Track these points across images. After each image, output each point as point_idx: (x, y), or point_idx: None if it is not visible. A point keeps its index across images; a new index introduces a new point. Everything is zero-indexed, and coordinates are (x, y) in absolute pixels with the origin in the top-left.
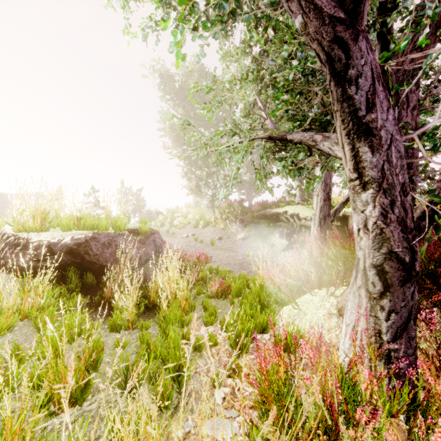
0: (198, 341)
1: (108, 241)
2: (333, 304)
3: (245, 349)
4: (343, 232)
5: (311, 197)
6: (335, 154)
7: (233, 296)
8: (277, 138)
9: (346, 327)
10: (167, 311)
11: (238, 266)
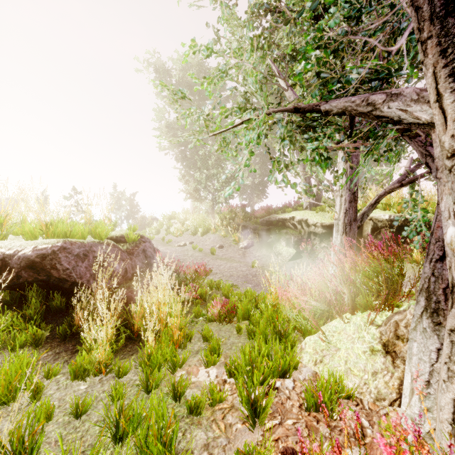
0: (195, 400)
1: (84, 252)
2: (375, 336)
3: (264, 414)
4: (357, 240)
5: (319, 201)
6: (414, 118)
7: (240, 319)
8: (306, 109)
9: (411, 381)
10: (152, 349)
11: (242, 278)
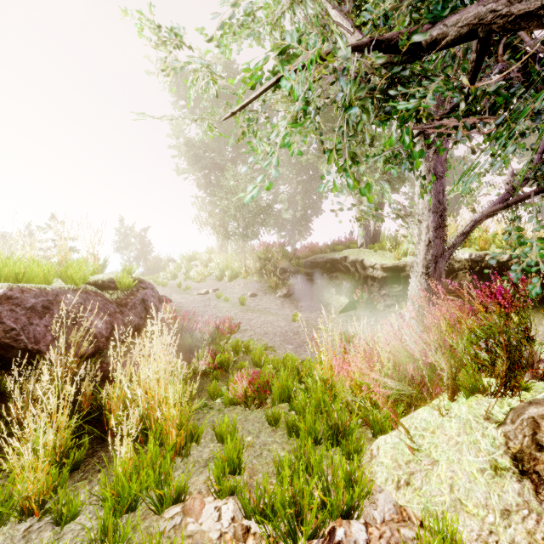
0: None
1: (44, 303)
2: (497, 441)
3: None
4: None
5: (378, 238)
6: None
7: (275, 402)
8: (393, 42)
9: None
10: (120, 474)
11: (280, 337)
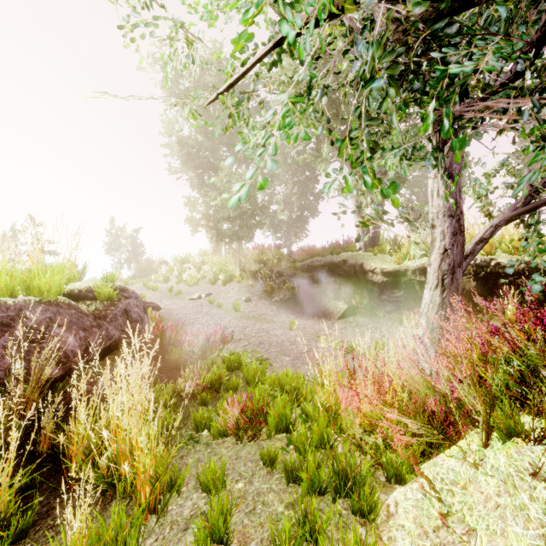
0: None
1: (4, 320)
2: None
3: None
4: None
5: (377, 240)
6: None
7: (271, 433)
8: None
9: None
10: None
11: (276, 347)
